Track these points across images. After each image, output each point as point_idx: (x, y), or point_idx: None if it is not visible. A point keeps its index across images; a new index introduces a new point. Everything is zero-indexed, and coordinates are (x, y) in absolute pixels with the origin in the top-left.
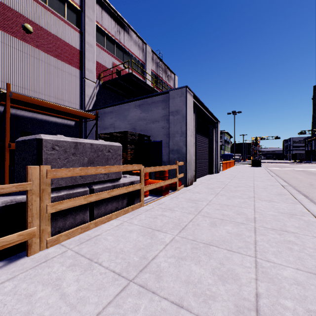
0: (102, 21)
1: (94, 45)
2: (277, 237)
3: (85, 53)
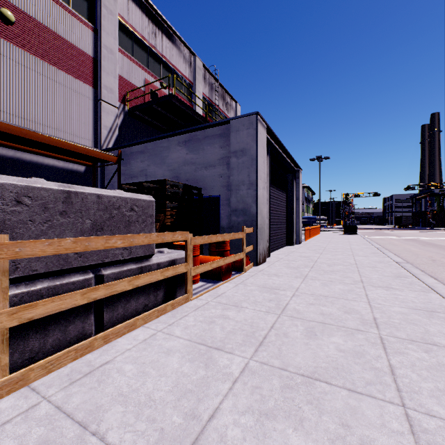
0: (128, 16)
1: (115, 51)
2: (425, 358)
3: (101, 62)
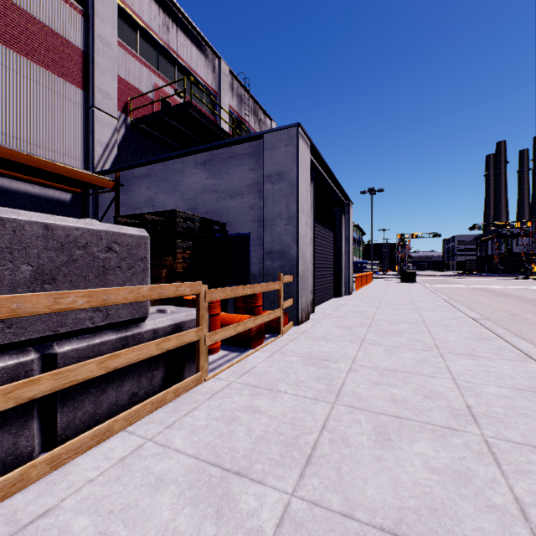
0: (132, 0)
1: (114, 44)
2: None
3: (94, 57)
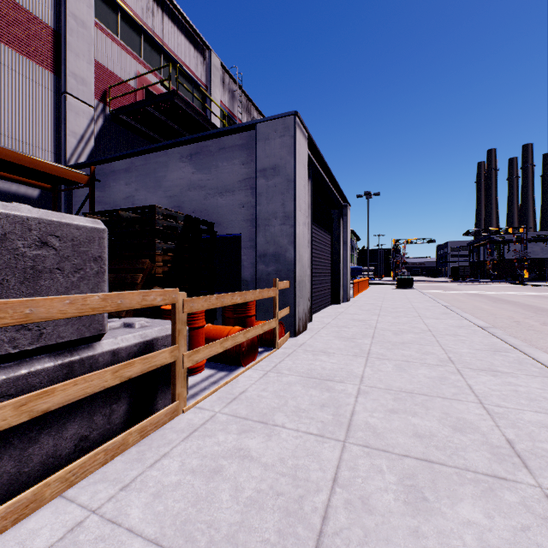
0: None
1: (90, 25)
2: None
3: (66, 37)
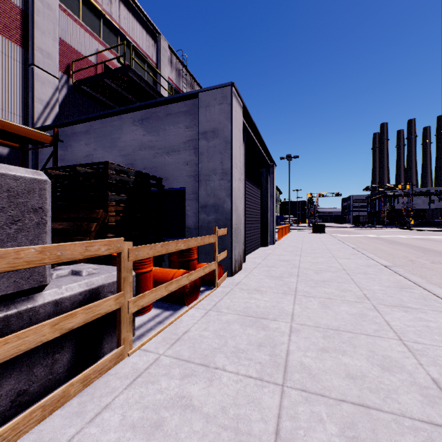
0: None
1: (55, 7)
2: None
3: (33, 17)
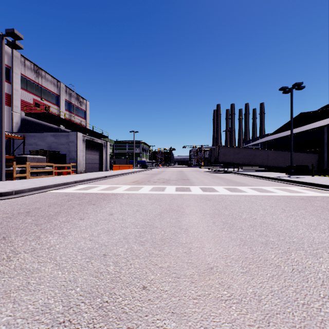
0: (25, 72)
1: (19, 90)
2: (85, 177)
3: (13, 96)
